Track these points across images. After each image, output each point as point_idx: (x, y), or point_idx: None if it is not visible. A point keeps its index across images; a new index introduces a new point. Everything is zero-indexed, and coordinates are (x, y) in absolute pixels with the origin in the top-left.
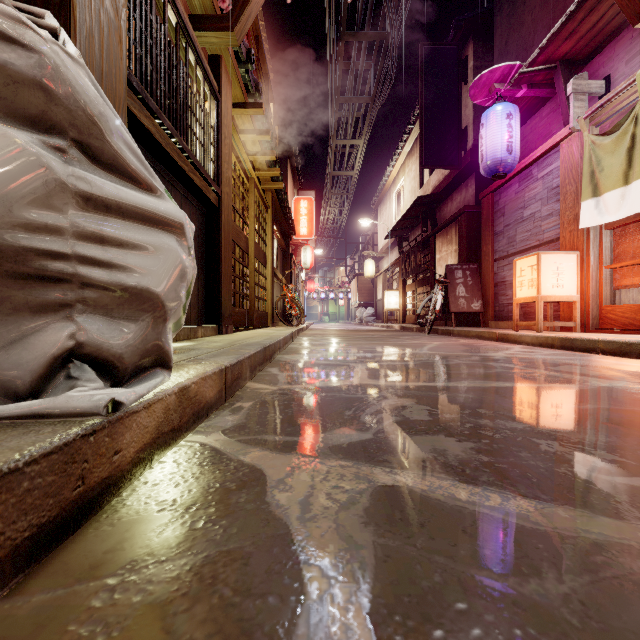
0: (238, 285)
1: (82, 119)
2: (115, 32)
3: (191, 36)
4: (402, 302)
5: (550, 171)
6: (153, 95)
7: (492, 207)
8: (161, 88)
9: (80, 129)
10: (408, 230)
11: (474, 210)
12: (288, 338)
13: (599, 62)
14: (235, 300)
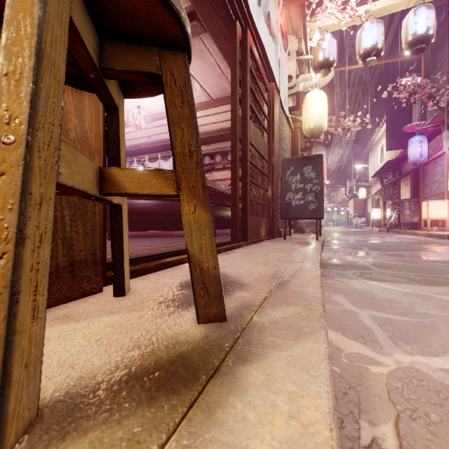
0: None
1: None
2: None
3: None
4: (383, 215)
5: (443, 163)
6: None
7: (423, 172)
8: None
9: None
10: (387, 172)
11: (418, 170)
12: None
13: None
14: None
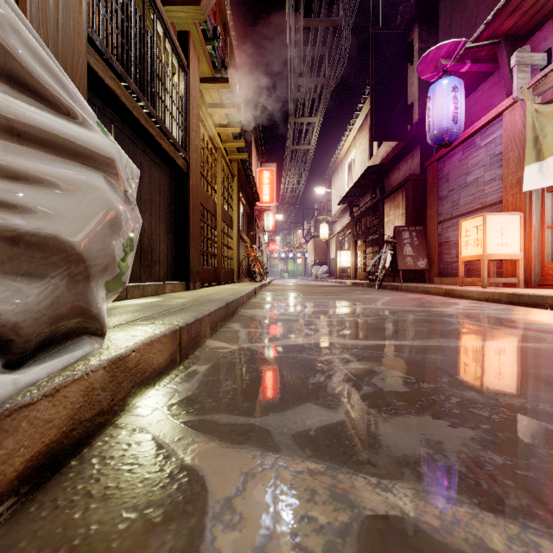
0: (206, 245)
1: None
2: None
3: (159, 8)
4: (353, 261)
5: (493, 139)
6: (119, 58)
7: (437, 174)
8: (127, 53)
9: None
10: (358, 197)
11: (419, 177)
12: (251, 293)
13: (541, 36)
14: (203, 258)
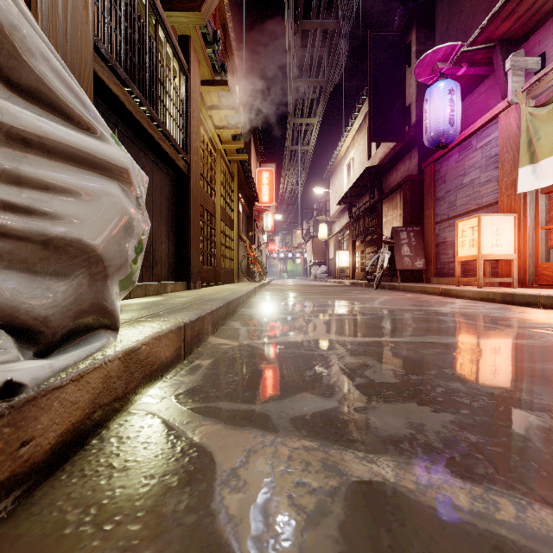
0: (206, 245)
1: None
2: None
3: (160, 14)
4: (352, 261)
5: (488, 141)
6: (122, 64)
7: (434, 175)
8: (131, 59)
9: None
10: (357, 197)
11: (417, 178)
12: (251, 293)
13: (535, 41)
14: (203, 259)
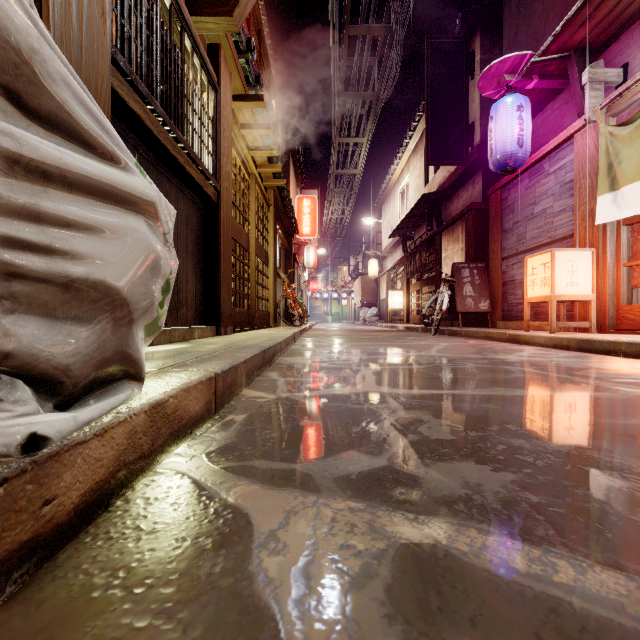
0: (239, 284)
1: (5, 53)
2: (97, 3)
3: (187, 20)
4: (406, 302)
5: (563, 165)
6: (144, 79)
7: (500, 204)
8: (153, 72)
9: (3, 67)
10: (412, 229)
11: (481, 207)
12: (290, 339)
13: (616, 50)
14: (235, 300)
